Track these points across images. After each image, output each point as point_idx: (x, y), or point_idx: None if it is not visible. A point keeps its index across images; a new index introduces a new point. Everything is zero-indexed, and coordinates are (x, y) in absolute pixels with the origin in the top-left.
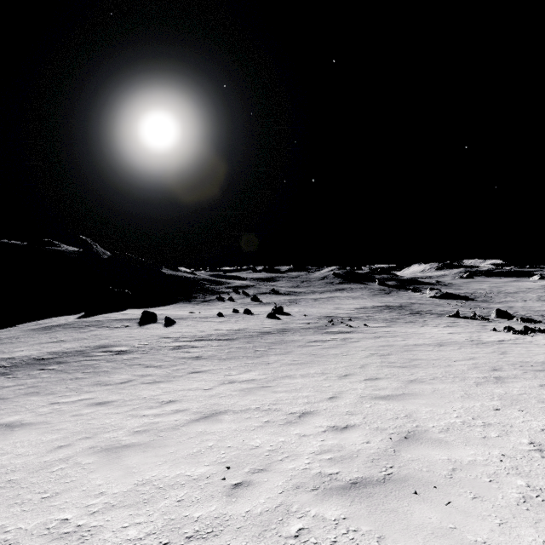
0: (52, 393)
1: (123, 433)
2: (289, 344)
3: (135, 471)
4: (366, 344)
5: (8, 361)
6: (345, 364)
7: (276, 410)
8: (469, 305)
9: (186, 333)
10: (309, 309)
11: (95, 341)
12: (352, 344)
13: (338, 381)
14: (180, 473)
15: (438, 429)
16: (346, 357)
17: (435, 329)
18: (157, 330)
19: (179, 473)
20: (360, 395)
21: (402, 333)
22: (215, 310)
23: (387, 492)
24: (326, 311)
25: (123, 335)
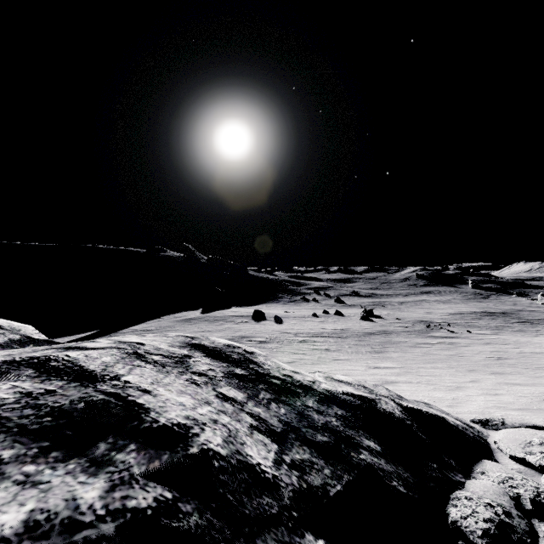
0: None
1: None
2: (399, 344)
3: None
4: (477, 349)
5: None
6: (466, 363)
7: (434, 384)
8: None
9: (299, 330)
10: (398, 313)
11: (234, 333)
12: (463, 348)
13: (469, 373)
14: None
15: None
16: (462, 358)
17: None
18: (274, 326)
19: None
20: (495, 381)
21: (513, 341)
22: (304, 310)
23: (541, 412)
24: (417, 315)
25: (250, 329)
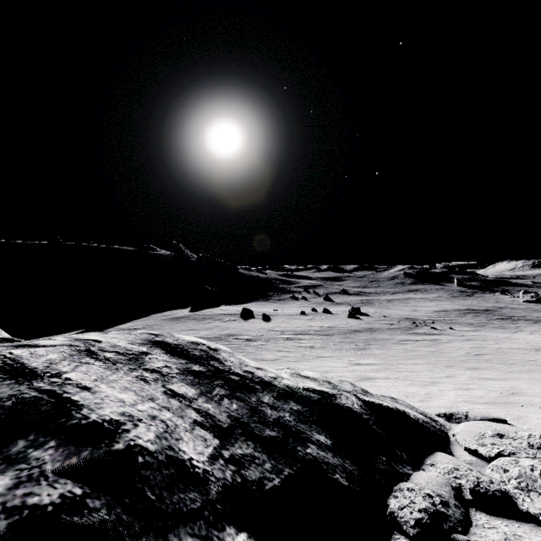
0: None
1: None
2: (383, 341)
3: None
4: (458, 345)
5: None
6: (445, 359)
7: (410, 380)
8: None
9: (286, 328)
10: (385, 310)
11: (221, 331)
12: (444, 344)
13: (446, 368)
14: None
15: (534, 392)
16: (442, 354)
17: (531, 336)
18: (261, 324)
19: None
20: (469, 376)
21: (493, 337)
22: (293, 308)
23: (506, 405)
24: (403, 313)
25: (238, 327)
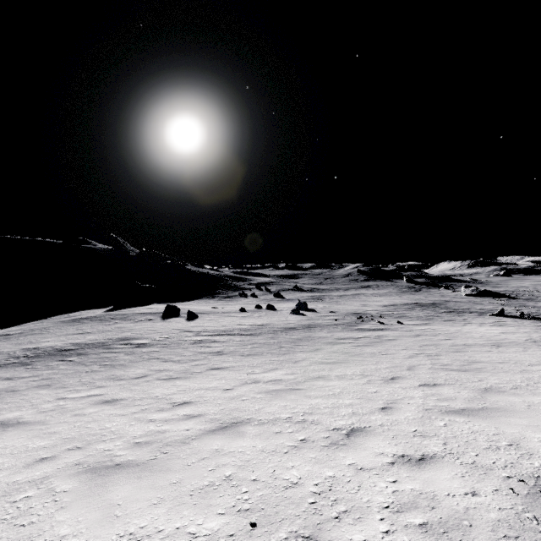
0: (63, 387)
1: (120, 444)
2: (316, 341)
3: (119, 514)
4: (405, 342)
5: (33, 351)
6: (387, 365)
7: (313, 423)
8: (513, 303)
9: (207, 327)
10: (334, 306)
11: (118, 334)
12: (389, 342)
13: (385, 385)
14: (179, 527)
15: None
16: (385, 356)
17: (482, 328)
18: (180, 324)
19: (178, 525)
20: (423, 407)
21: (444, 331)
22: (238, 306)
23: None
24: (353, 308)
25: (145, 328)
